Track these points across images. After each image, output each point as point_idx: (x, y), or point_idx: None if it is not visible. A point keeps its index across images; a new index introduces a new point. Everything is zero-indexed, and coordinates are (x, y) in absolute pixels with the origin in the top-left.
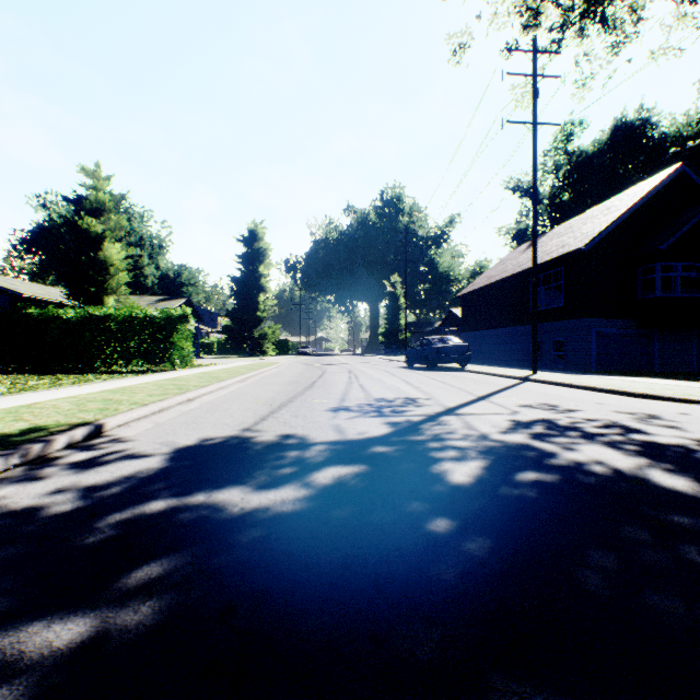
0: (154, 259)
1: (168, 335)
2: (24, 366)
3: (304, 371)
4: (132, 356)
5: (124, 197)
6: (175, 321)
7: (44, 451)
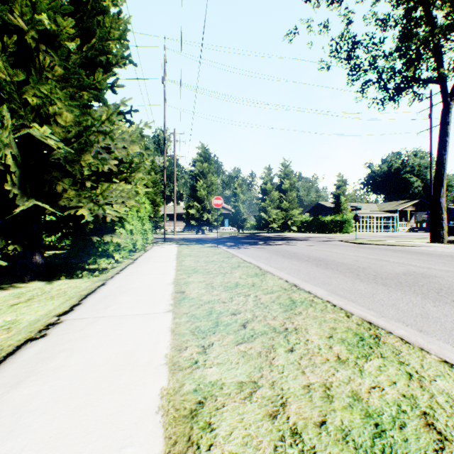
0: (420, 176)
1: (343, 223)
2: (319, 231)
3: (380, 236)
4: (335, 229)
5: (346, 180)
6: (344, 219)
7: (278, 236)
